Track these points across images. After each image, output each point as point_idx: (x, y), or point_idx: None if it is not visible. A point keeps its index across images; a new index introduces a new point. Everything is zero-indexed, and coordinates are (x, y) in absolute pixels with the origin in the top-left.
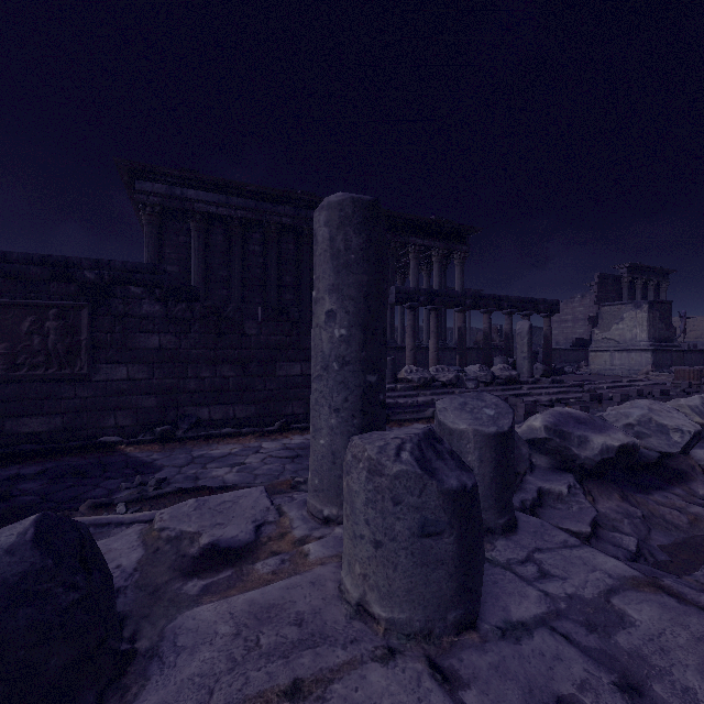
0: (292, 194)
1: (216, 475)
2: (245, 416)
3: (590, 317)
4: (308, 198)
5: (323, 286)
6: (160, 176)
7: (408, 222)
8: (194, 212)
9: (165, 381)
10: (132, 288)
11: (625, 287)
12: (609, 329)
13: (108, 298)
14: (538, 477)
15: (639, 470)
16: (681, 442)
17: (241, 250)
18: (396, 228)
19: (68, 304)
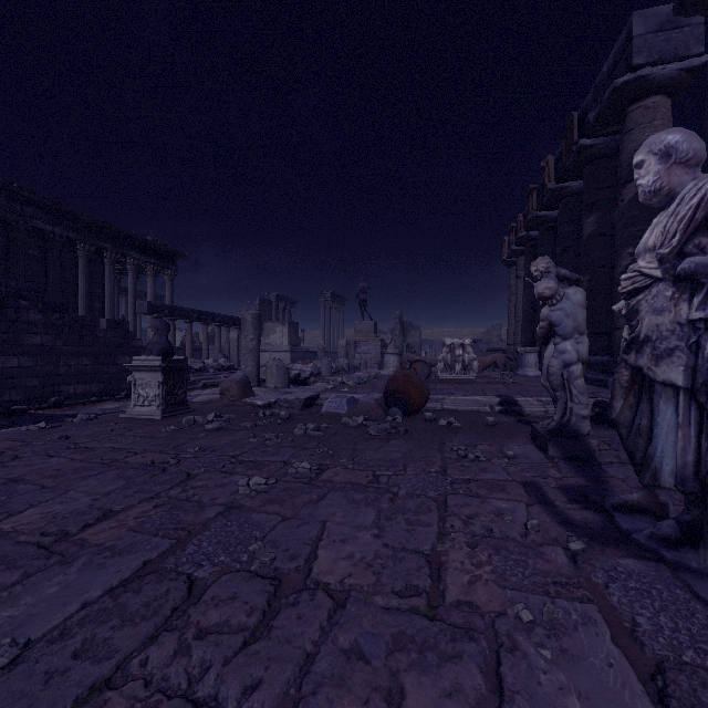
0: (8, 186)
1: None
2: (97, 391)
3: None
4: (28, 195)
5: (250, 332)
6: None
7: (129, 238)
8: None
9: (45, 368)
10: (22, 302)
11: (274, 309)
12: (269, 337)
13: (5, 308)
14: None
15: (300, 384)
16: (309, 374)
17: None
18: (117, 241)
19: None
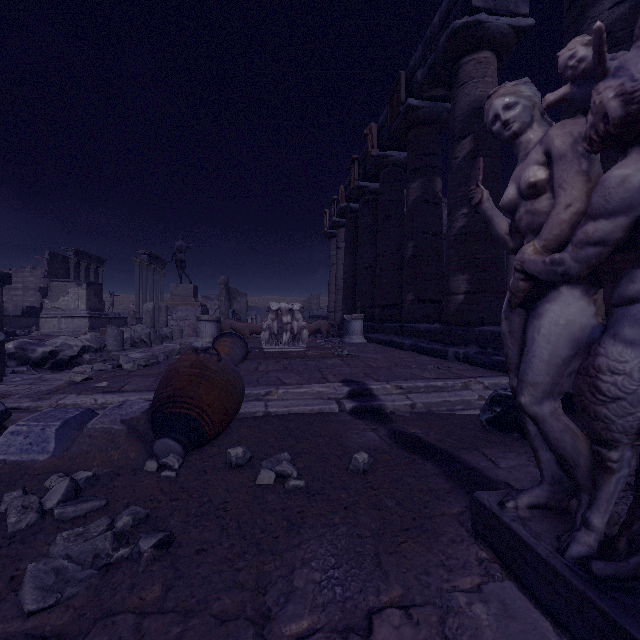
0: None
1: None
2: None
3: (41, 288)
4: None
5: None
6: None
7: None
8: None
9: None
10: None
11: (72, 267)
12: (58, 300)
13: None
14: (12, 368)
15: (62, 365)
16: (78, 350)
17: None
18: None
19: None
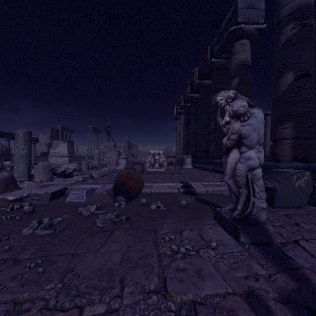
0: None
1: None
2: None
3: (48, 144)
4: None
5: (22, 143)
6: None
7: None
8: None
9: None
10: None
11: (60, 134)
12: (56, 149)
13: None
14: None
15: (66, 176)
16: (72, 170)
17: None
18: None
19: None
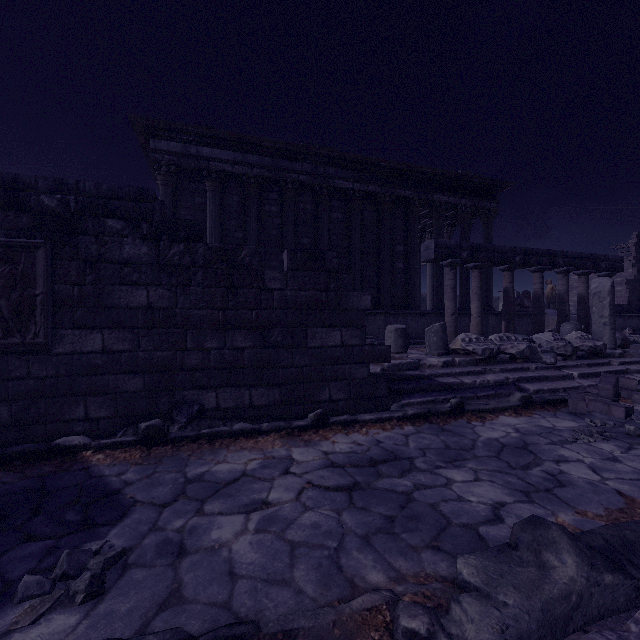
0: (310, 149)
1: (217, 542)
2: (266, 403)
3: (627, 280)
4: (327, 153)
5: None
6: (174, 134)
7: (433, 178)
8: (209, 171)
9: (155, 353)
10: (109, 221)
11: None
12: None
13: (75, 235)
14: None
15: None
16: None
17: (257, 210)
18: (419, 184)
19: (16, 241)
